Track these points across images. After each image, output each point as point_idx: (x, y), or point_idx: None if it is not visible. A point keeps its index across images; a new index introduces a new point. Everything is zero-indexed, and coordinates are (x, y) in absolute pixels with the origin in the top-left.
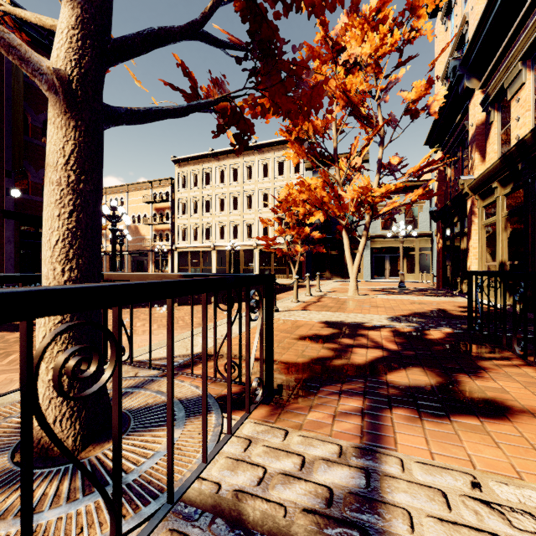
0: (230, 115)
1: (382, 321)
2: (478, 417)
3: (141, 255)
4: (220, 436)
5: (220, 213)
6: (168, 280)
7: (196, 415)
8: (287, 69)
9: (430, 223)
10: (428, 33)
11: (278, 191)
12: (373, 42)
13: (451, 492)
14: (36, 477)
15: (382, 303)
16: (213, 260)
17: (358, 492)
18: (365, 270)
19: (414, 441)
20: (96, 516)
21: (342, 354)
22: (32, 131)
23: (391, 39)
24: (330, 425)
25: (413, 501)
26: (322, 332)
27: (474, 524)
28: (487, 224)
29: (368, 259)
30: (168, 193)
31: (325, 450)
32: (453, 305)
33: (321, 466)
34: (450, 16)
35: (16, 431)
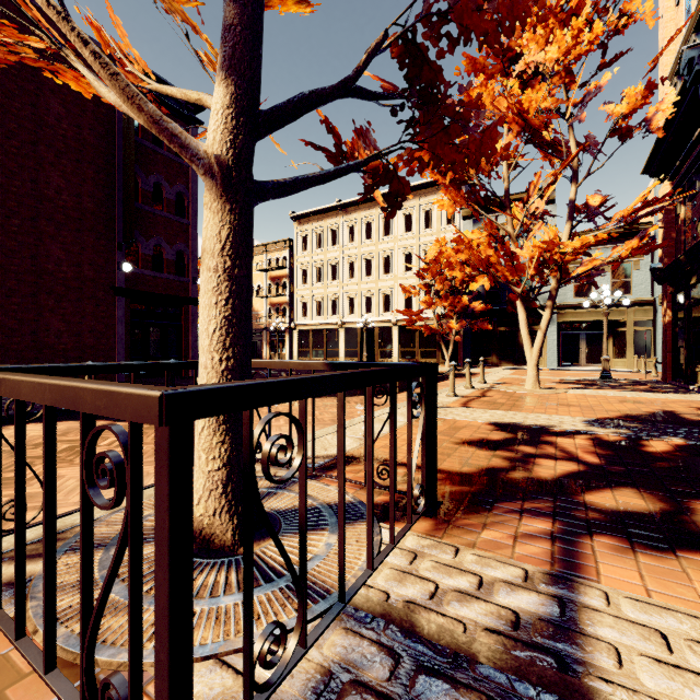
0: (382, 174)
1: (576, 424)
2: None
3: (253, 334)
4: (380, 546)
5: (349, 280)
6: (342, 372)
7: (350, 522)
8: (452, 113)
9: (652, 285)
10: (647, 17)
11: (425, 249)
12: (563, 42)
13: (674, 635)
14: (204, 566)
15: (575, 400)
16: (341, 340)
17: (551, 619)
18: (549, 353)
19: (623, 575)
20: (270, 606)
21: (521, 465)
22: (142, 197)
23: (589, 35)
24: (510, 546)
25: (621, 637)
26: (492, 437)
27: None
28: None
29: (554, 338)
30: (286, 257)
31: (506, 573)
32: (688, 405)
33: (502, 589)
34: None
35: None
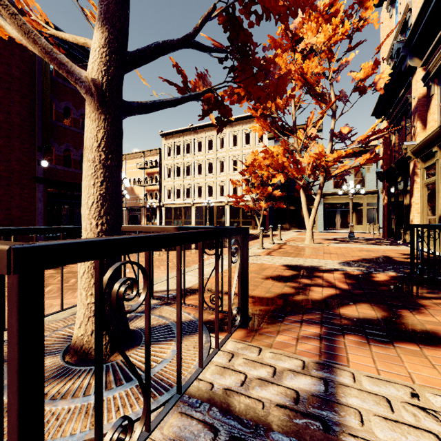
0: (213, 102)
1: (334, 265)
2: (418, 344)
3: (135, 210)
4: (210, 350)
5: (198, 176)
6: (178, 232)
7: (190, 334)
8: (258, 65)
9: (377, 182)
10: (374, 22)
11: (245, 157)
12: (327, 32)
13: (394, 399)
14: (82, 372)
15: (334, 250)
16: (193, 214)
17: (319, 395)
18: (319, 222)
19: (363, 360)
20: (127, 400)
21: (302, 291)
22: (56, 116)
23: (342, 29)
24: (294, 345)
25: (362, 404)
26: (285, 274)
27: (412, 423)
28: (428, 183)
29: (322, 213)
30: (157, 160)
31: (291, 364)
32: (397, 252)
33: (288, 375)
34: (395, 4)
35: (63, 340)
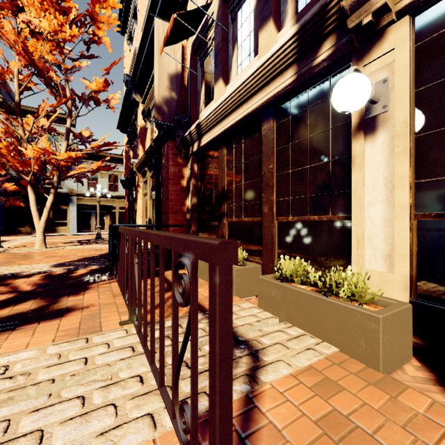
0: None
1: (43, 268)
2: (45, 321)
3: None
4: None
5: None
6: None
7: None
8: None
9: None
10: (108, 45)
11: None
12: (52, 23)
13: None
14: None
15: (64, 253)
16: None
17: None
18: (72, 224)
19: None
20: None
21: None
22: None
23: (71, 31)
24: None
25: None
26: None
27: None
28: (146, 194)
29: (75, 214)
30: None
31: None
32: None
33: None
34: (133, 42)
35: None
